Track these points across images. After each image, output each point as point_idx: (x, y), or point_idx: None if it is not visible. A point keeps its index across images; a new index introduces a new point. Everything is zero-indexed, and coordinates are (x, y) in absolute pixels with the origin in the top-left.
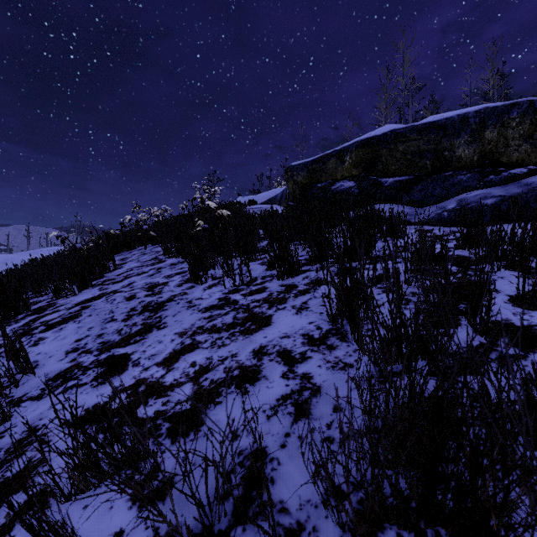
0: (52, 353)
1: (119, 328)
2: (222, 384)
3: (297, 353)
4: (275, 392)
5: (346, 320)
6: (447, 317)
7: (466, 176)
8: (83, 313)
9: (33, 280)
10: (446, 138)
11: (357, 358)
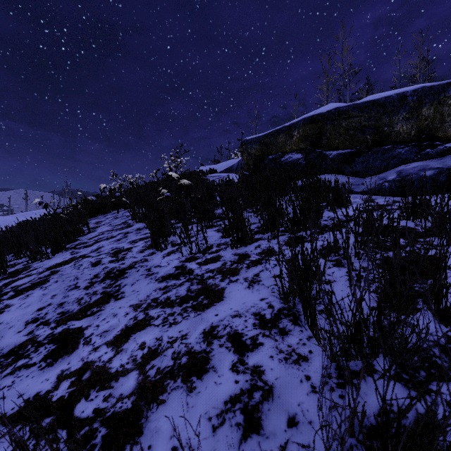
0: (13, 323)
1: (80, 297)
2: (168, 375)
3: (248, 338)
4: (223, 390)
5: (298, 297)
6: (417, 317)
7: (404, 149)
8: (51, 278)
9: (12, 244)
10: (386, 115)
11: (311, 349)
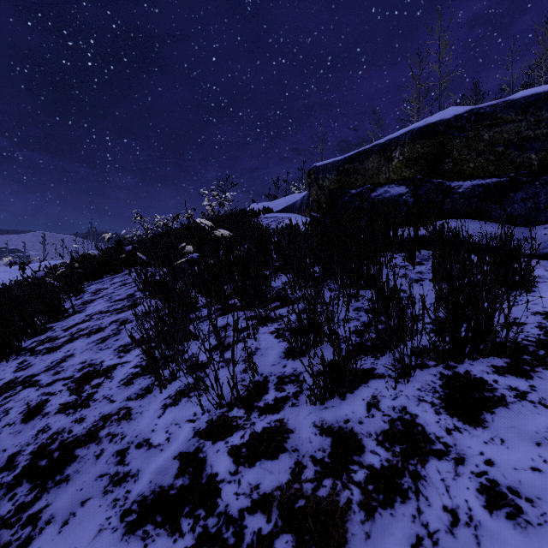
0: None
1: None
2: None
3: None
4: None
5: None
6: None
7: None
8: None
9: None
10: None
11: None
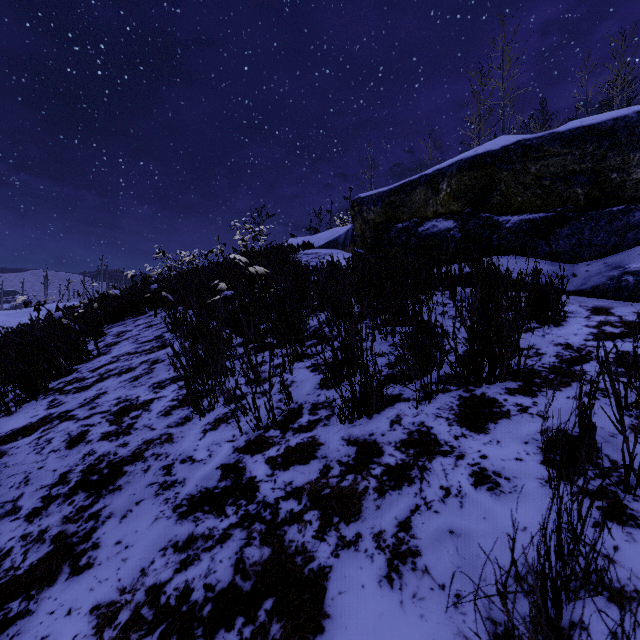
0: None
1: (6, 546)
2: None
3: None
4: None
5: None
6: None
7: None
8: None
9: None
10: (616, 151)
11: None
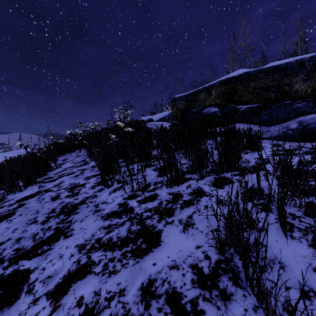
0: None
1: (36, 232)
2: None
3: (187, 301)
4: None
5: (234, 247)
6: None
7: (302, 104)
8: (17, 211)
9: None
10: (287, 77)
11: None
